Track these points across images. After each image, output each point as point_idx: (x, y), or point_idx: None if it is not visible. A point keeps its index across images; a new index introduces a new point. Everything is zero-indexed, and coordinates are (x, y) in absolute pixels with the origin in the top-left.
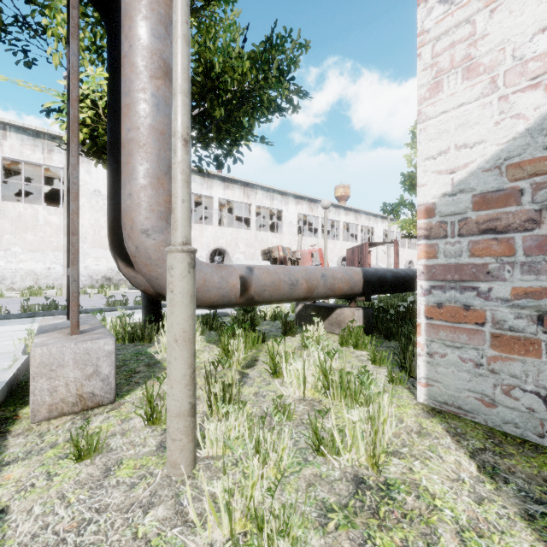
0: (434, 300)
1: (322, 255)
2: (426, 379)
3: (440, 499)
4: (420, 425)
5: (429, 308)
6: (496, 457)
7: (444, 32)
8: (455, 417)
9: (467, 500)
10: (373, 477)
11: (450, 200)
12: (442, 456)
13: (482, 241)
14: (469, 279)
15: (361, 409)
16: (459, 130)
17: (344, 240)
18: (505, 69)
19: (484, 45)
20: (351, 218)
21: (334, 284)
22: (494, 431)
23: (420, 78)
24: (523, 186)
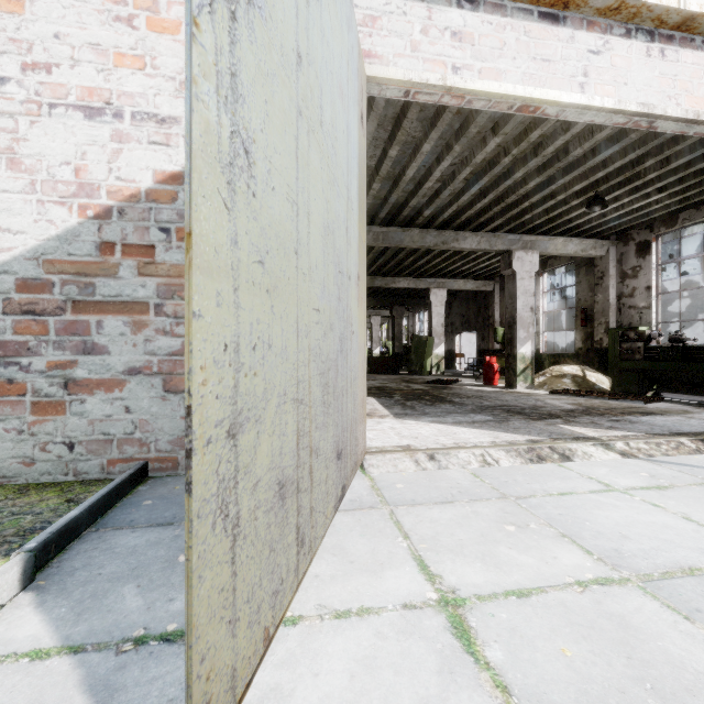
0: None
1: None
2: None
3: None
4: None
5: None
6: (10, 501)
7: None
8: None
9: None
10: None
11: None
12: None
13: (24, 321)
14: (13, 354)
15: None
16: (4, 214)
17: None
18: (43, 179)
19: (26, 148)
20: None
21: None
22: (31, 485)
23: None
24: (55, 280)
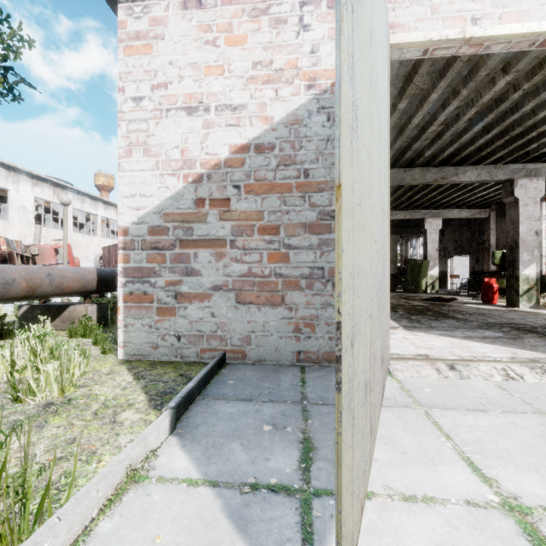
0: (128, 290)
1: (71, 251)
2: (124, 342)
3: (102, 395)
4: (112, 370)
5: (125, 295)
6: (148, 372)
7: (134, 120)
8: (139, 361)
9: (118, 391)
10: (61, 400)
11: (137, 227)
12: (116, 379)
13: (152, 254)
14: (147, 276)
15: (55, 363)
16: (142, 185)
17: (104, 236)
18: (163, 159)
19: (153, 140)
20: (112, 213)
21: (63, 282)
22: (157, 362)
23: (120, 141)
24: (170, 226)
